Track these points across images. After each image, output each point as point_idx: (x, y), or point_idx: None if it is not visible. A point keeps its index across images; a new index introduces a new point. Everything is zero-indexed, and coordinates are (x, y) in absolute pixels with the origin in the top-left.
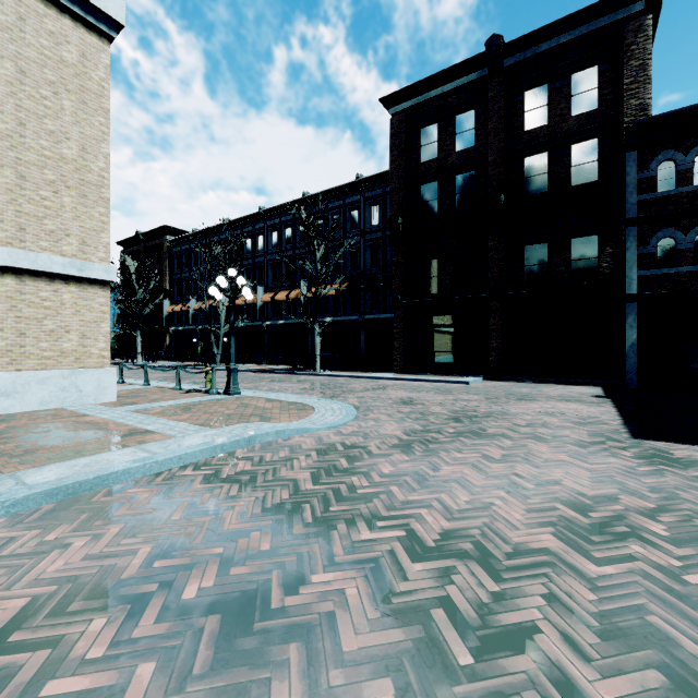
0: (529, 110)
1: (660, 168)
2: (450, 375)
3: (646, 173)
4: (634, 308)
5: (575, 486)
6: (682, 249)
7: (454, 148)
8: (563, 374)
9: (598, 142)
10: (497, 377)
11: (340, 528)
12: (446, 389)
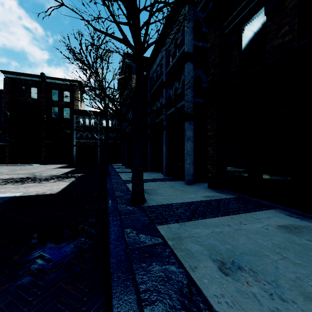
0: (53, 95)
1: (80, 119)
2: (29, 164)
3: (77, 120)
4: (75, 147)
5: (34, 171)
6: (83, 136)
7: (30, 97)
8: (62, 162)
9: (69, 109)
10: (44, 164)
11: (1, 174)
12: (25, 167)
